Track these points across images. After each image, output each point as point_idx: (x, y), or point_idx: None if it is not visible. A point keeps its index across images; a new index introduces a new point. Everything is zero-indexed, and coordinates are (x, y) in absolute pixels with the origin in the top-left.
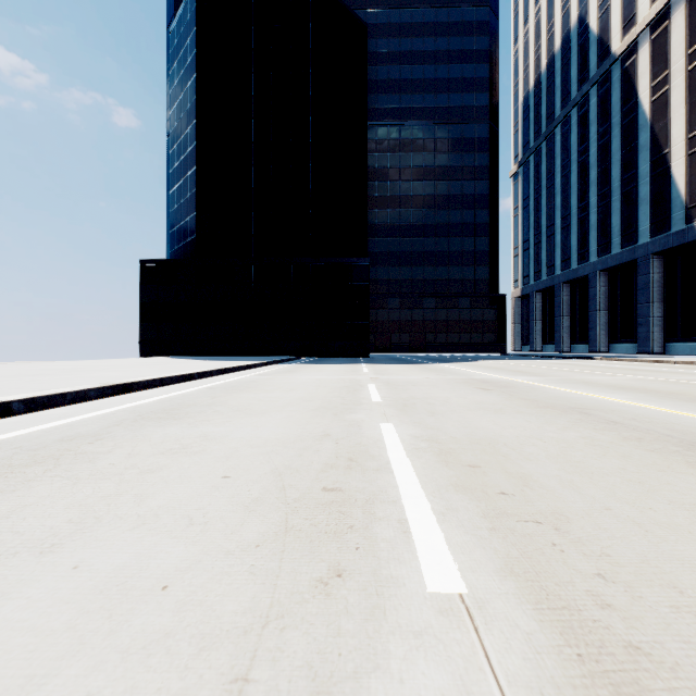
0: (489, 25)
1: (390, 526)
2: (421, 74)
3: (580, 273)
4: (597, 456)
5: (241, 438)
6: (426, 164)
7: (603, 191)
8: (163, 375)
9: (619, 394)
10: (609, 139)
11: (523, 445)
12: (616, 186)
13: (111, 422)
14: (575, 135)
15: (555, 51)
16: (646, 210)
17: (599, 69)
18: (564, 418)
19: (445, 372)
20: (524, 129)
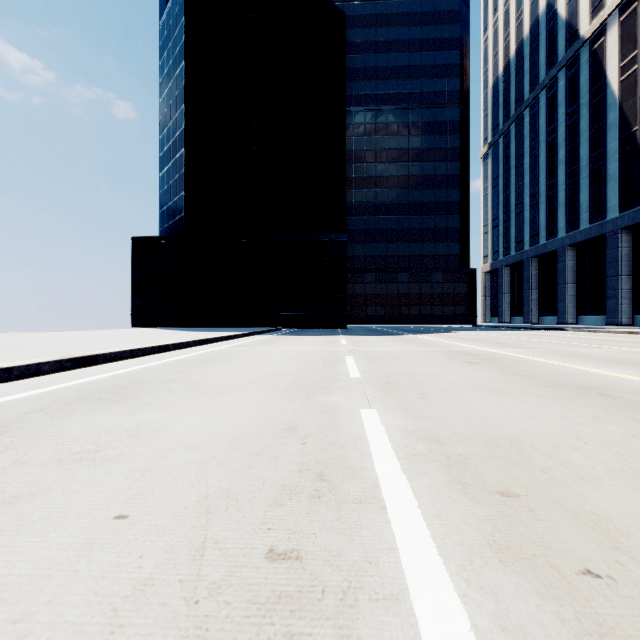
0: (461, 14)
1: None
2: (395, 62)
3: (548, 248)
4: None
5: (181, 433)
6: (401, 147)
7: (571, 170)
8: (134, 347)
9: (624, 369)
10: (577, 119)
11: (560, 449)
12: (584, 164)
13: (38, 405)
14: (544, 116)
15: (523, 37)
16: (615, 186)
17: (568, 52)
18: (586, 402)
19: (423, 343)
20: (494, 113)
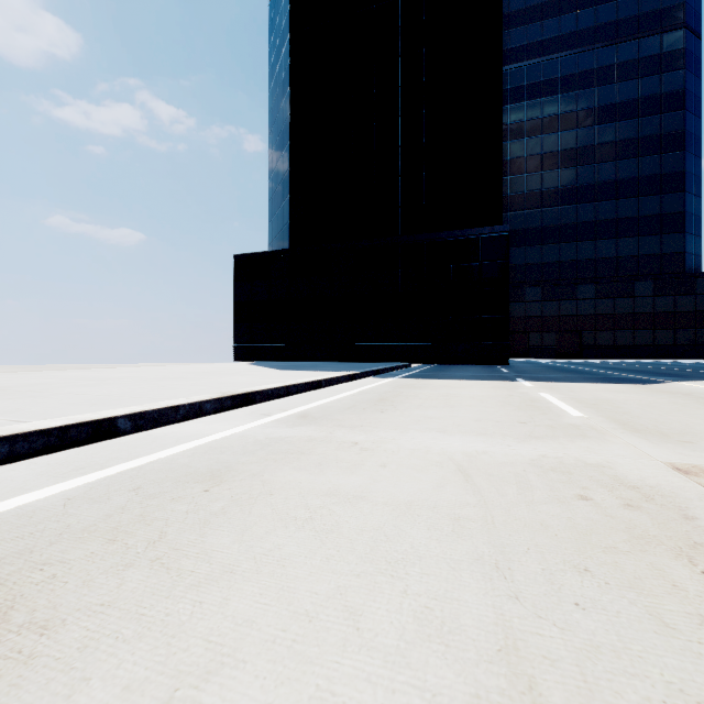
0: None
1: None
2: None
3: None
4: None
5: None
6: (581, 106)
7: None
8: None
9: None
10: None
11: None
12: None
13: None
14: None
15: None
16: None
17: None
18: None
19: None
20: None
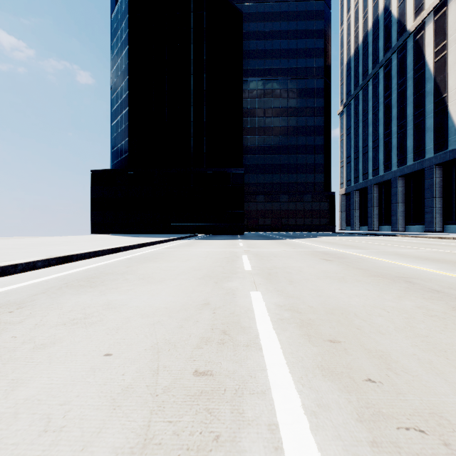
0: (324, 13)
1: (260, 437)
2: (278, 46)
3: (385, 178)
4: (440, 329)
5: (136, 307)
6: (282, 106)
7: (401, 123)
8: (97, 249)
9: (427, 264)
10: (405, 88)
11: (371, 315)
12: (410, 119)
13: (40, 290)
14: (382, 85)
15: (368, 30)
16: (431, 135)
17: (398, 41)
18: (395, 286)
19: (296, 246)
20: (347, 82)
